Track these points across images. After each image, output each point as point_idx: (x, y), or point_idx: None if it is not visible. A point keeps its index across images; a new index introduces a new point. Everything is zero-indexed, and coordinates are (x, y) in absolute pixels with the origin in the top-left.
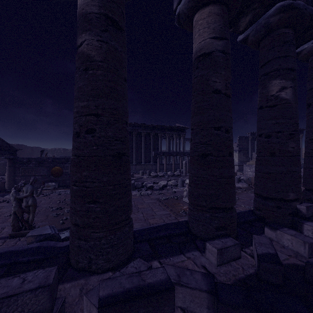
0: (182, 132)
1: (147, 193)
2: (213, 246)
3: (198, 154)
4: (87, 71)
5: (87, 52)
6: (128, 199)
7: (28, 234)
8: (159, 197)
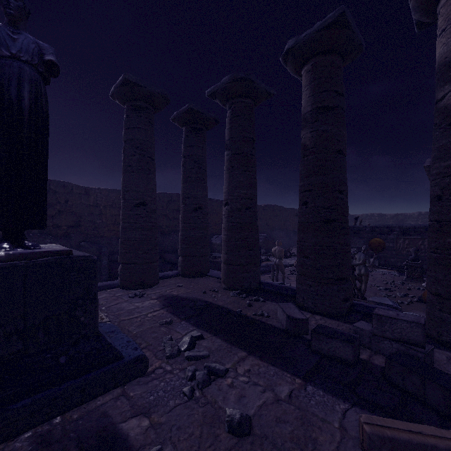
0: None
1: None
2: None
3: None
4: None
5: None
6: None
7: (369, 299)
8: None
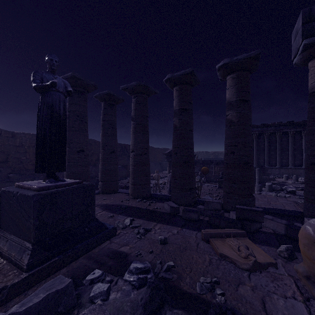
0: None
1: (285, 196)
2: (307, 219)
3: (309, 163)
4: (230, 127)
5: (230, 118)
6: (251, 185)
7: (202, 197)
8: (298, 201)
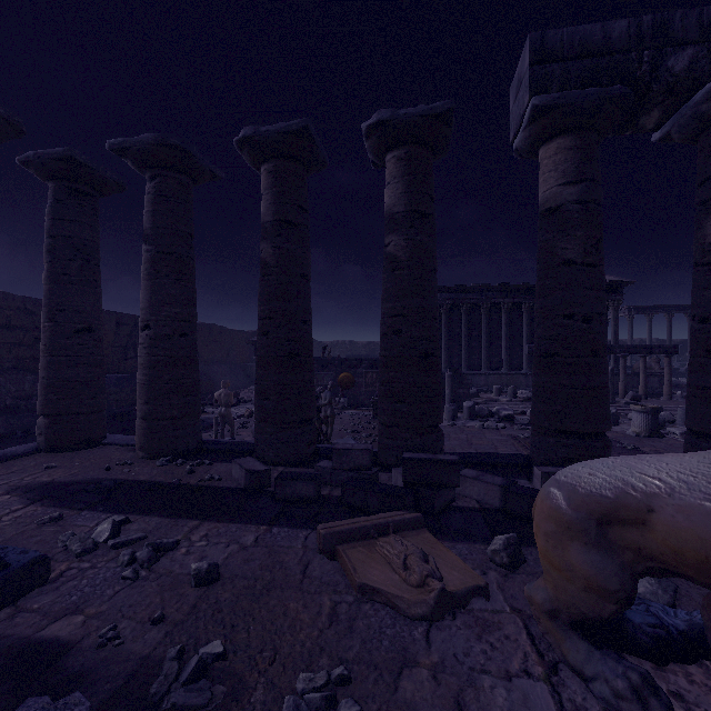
0: (612, 295)
1: (497, 426)
2: (539, 469)
3: (541, 354)
4: (394, 272)
5: (394, 253)
6: (436, 405)
7: (334, 441)
8: (518, 434)
